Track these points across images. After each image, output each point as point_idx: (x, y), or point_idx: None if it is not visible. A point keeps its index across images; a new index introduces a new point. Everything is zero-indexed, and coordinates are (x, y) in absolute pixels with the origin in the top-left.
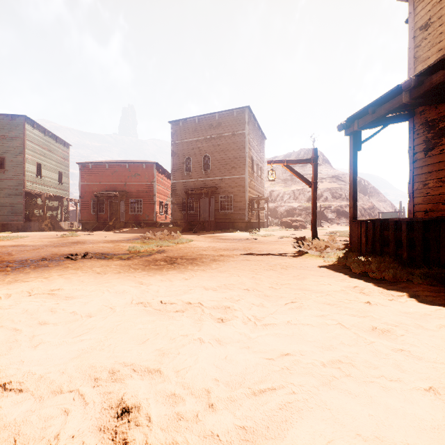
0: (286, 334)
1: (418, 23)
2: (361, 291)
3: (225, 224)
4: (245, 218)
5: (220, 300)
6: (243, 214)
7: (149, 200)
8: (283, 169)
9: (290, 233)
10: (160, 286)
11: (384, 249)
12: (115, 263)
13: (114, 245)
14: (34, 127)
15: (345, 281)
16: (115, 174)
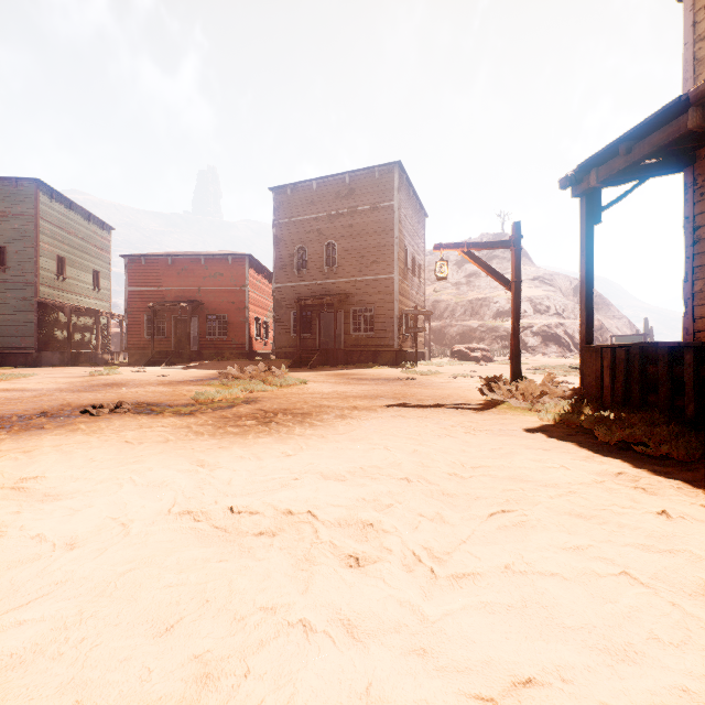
0: (507, 603)
1: None
2: (636, 485)
3: (361, 355)
4: (394, 345)
5: (352, 504)
6: (391, 338)
7: (237, 316)
8: (454, 266)
9: (469, 370)
10: (236, 471)
11: (649, 397)
12: (165, 423)
13: (173, 390)
14: (53, 198)
15: (595, 462)
16: (183, 273)
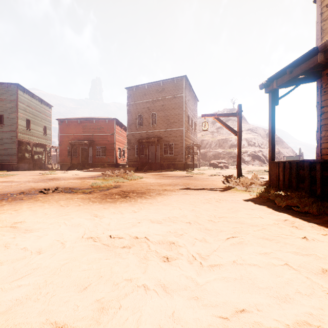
0: (234, 277)
1: (325, 1)
2: (293, 225)
3: (168, 165)
4: (183, 160)
5: (164, 234)
6: (181, 157)
7: (110, 147)
8: (211, 124)
9: (218, 172)
10: (111, 219)
11: (300, 185)
12: (78, 197)
13: (81, 181)
14: (24, 92)
15: (275, 215)
16: (85, 127)
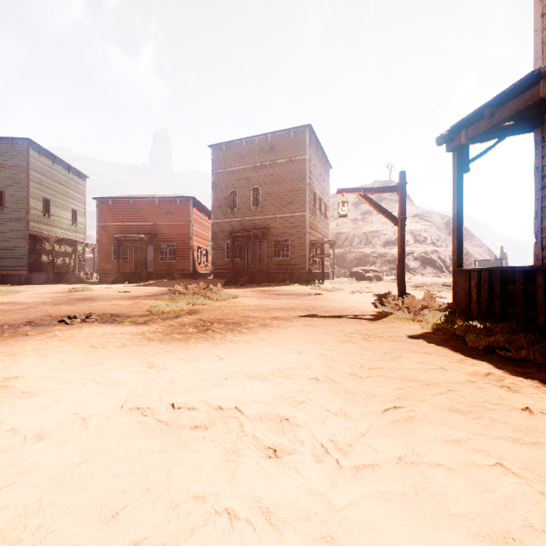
0: (401, 492)
1: None
2: (502, 384)
3: (280, 275)
4: (306, 267)
5: (271, 401)
6: (303, 262)
7: (184, 245)
8: (352, 206)
9: (364, 287)
10: (178, 372)
11: (507, 310)
12: (125, 330)
13: (132, 303)
14: (40, 154)
15: (467, 364)
16: (142, 212)
